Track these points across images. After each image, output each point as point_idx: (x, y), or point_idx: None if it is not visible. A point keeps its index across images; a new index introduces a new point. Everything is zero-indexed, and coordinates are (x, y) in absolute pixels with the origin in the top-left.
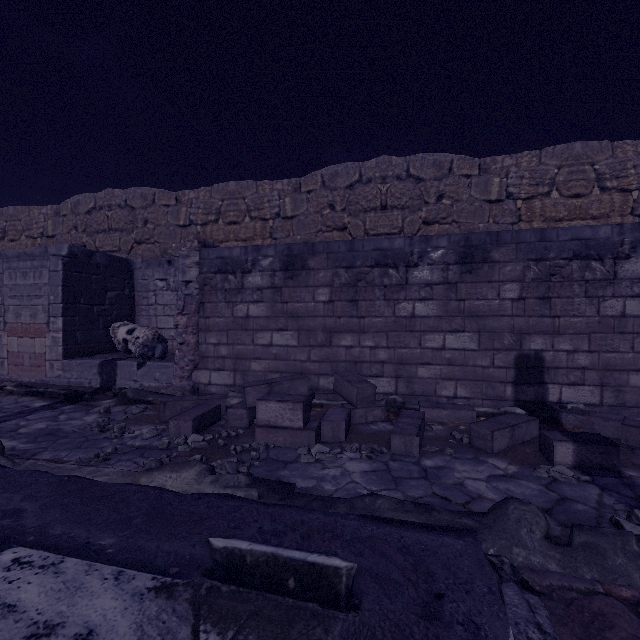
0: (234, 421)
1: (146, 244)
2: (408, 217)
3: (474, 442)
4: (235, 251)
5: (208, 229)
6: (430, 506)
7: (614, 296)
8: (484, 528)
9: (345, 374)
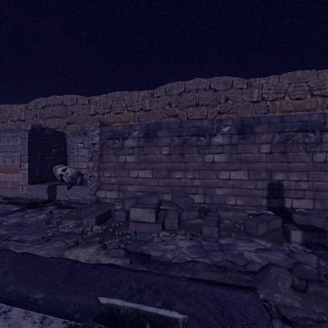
0: (118, 218)
1: (73, 124)
2: (210, 110)
3: (247, 230)
4: (119, 127)
5: (105, 116)
6: (225, 268)
7: (320, 151)
8: (257, 281)
9: (177, 193)
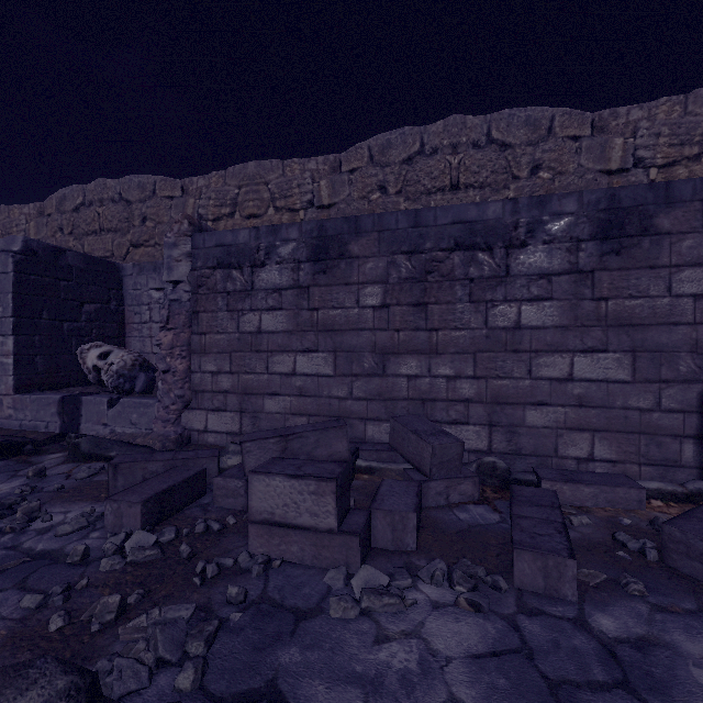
0: (224, 499)
1: (145, 247)
2: (490, 198)
3: (675, 562)
4: (241, 235)
5: (221, 225)
6: None
7: None
8: None
9: (408, 420)
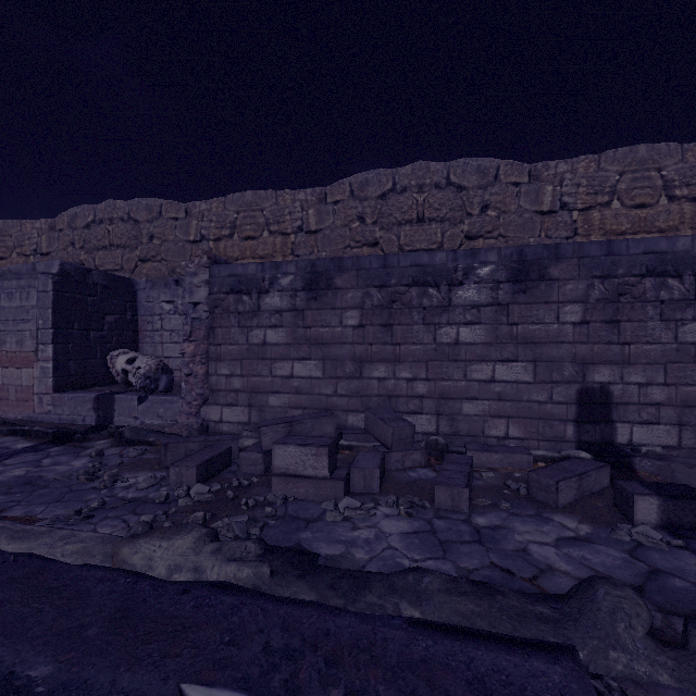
0: (247, 467)
1: (152, 262)
2: (448, 231)
3: (534, 494)
4: (250, 268)
5: (222, 245)
6: (492, 586)
7: (695, 319)
8: (567, 621)
9: (378, 411)
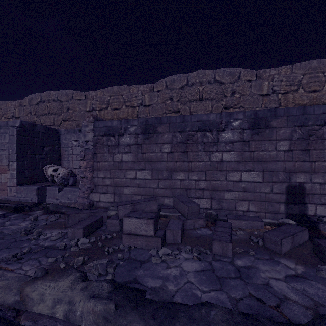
0: (111, 227)
1: (68, 121)
2: (215, 104)
3: (267, 245)
4: (114, 123)
5: (102, 112)
6: (255, 317)
7: None
8: None
9: (180, 197)
